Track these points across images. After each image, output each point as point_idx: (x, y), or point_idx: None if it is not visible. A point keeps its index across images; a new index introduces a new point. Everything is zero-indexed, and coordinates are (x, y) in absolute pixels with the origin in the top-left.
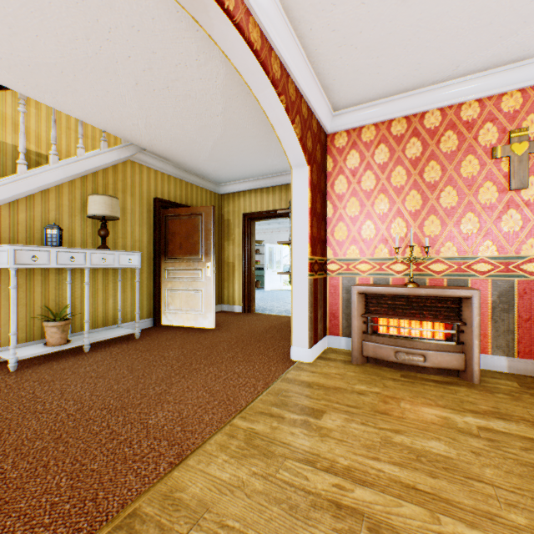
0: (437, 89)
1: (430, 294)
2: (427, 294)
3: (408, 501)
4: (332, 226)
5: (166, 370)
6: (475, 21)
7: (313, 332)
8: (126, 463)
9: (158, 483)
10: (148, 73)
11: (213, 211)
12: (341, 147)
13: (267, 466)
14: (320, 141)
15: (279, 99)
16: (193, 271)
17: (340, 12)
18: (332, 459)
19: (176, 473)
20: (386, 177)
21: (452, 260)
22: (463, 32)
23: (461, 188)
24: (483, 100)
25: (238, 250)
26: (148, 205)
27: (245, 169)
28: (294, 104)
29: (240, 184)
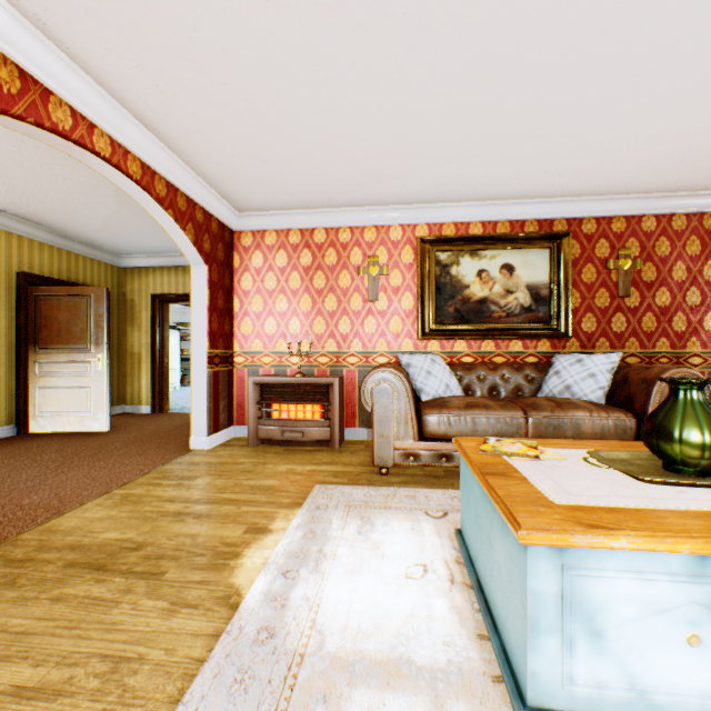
0: (321, 213)
1: (307, 382)
2: (306, 382)
3: (229, 504)
4: (239, 320)
5: (40, 470)
6: (325, 181)
7: (213, 421)
8: (3, 523)
9: (37, 526)
10: (16, 153)
11: (107, 294)
12: (248, 246)
13: (136, 507)
14: (225, 239)
15: (167, 213)
16: (79, 364)
17: (218, 157)
18: (190, 497)
19: (54, 520)
20: (286, 279)
21: (334, 354)
22: (321, 185)
23: (340, 296)
24: (353, 228)
25: (146, 338)
26: (9, 281)
27: (154, 245)
28: (187, 214)
29: (149, 259)
